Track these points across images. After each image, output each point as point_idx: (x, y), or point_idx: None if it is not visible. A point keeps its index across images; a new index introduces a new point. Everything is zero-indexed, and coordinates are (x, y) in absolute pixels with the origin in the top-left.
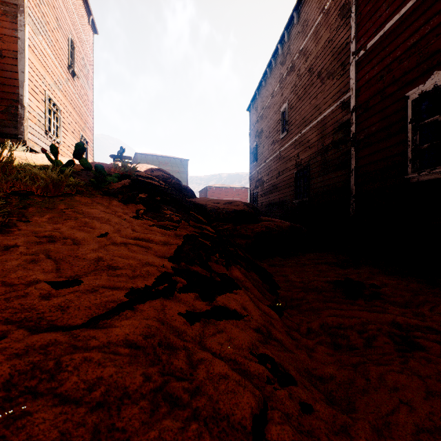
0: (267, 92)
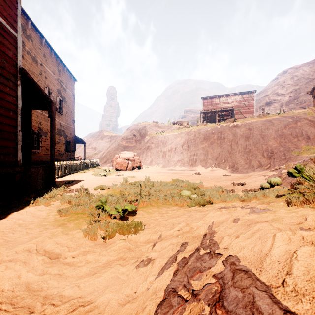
0: None
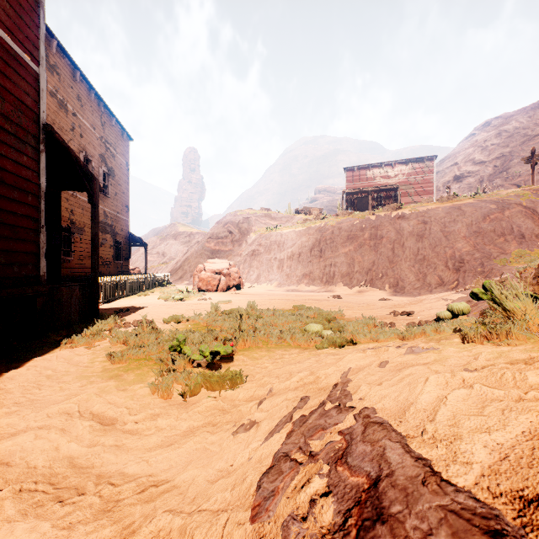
0: None
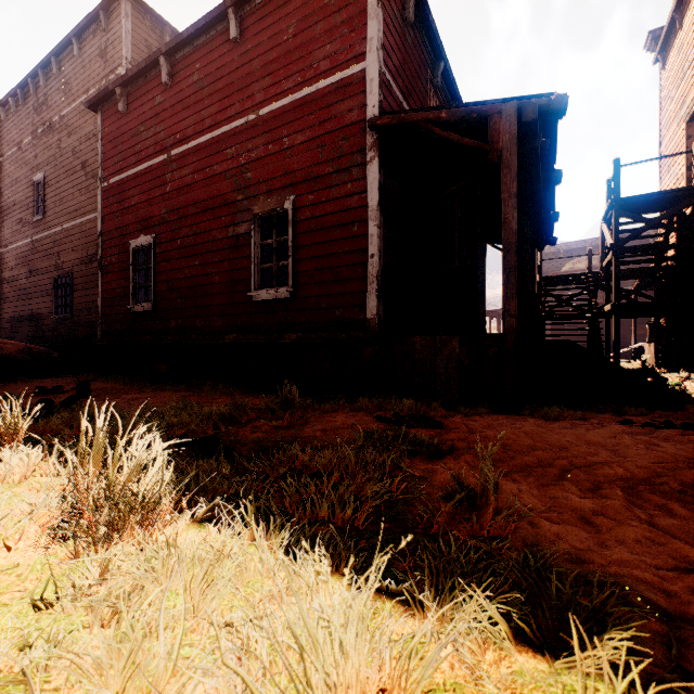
0: (10, 134)
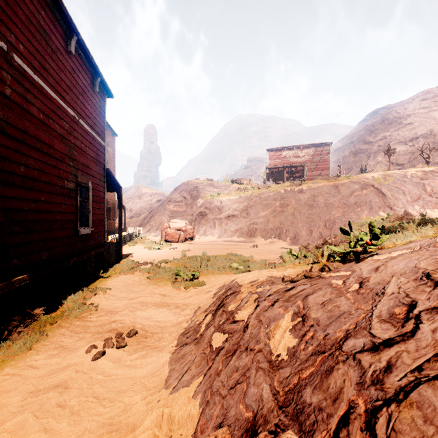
0: None
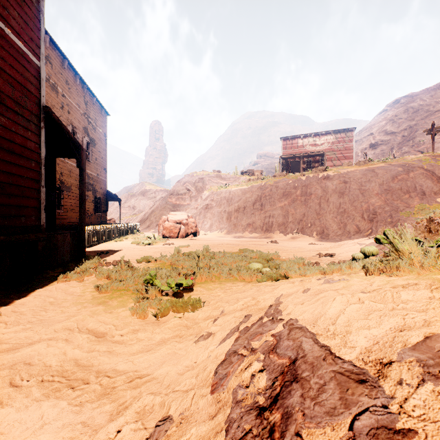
0: None
